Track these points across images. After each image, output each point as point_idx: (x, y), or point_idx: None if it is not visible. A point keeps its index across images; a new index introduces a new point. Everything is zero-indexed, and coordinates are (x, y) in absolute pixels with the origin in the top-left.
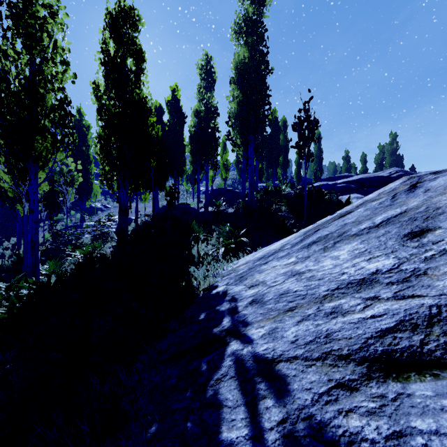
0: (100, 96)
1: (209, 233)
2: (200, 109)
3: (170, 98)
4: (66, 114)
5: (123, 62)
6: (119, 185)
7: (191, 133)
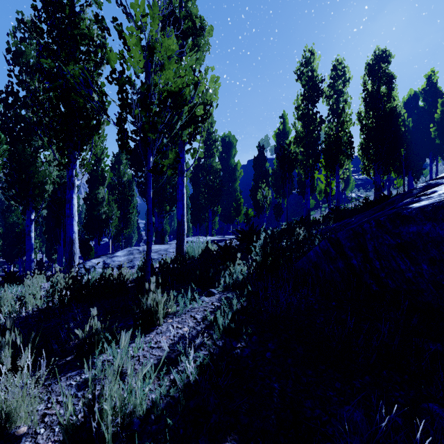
0: (361, 119)
1: None
2: None
3: (424, 86)
4: (351, 142)
5: (378, 93)
6: (374, 172)
7: (437, 121)
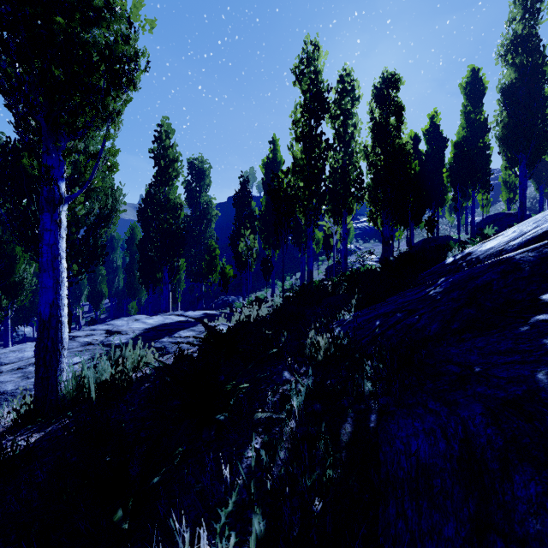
0: (368, 155)
1: (464, 249)
2: (464, 130)
3: (427, 127)
4: (362, 181)
5: (387, 124)
6: (382, 222)
7: (450, 165)
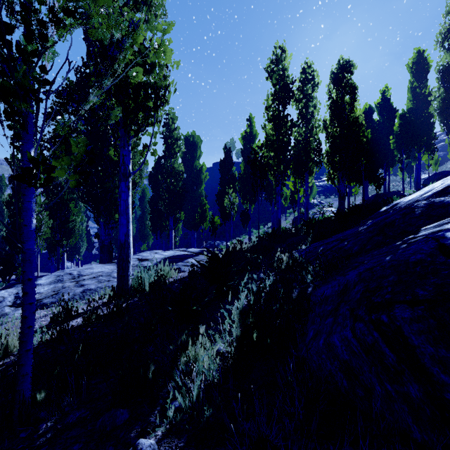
0: (326, 127)
1: None
2: (411, 103)
3: (379, 100)
4: (320, 149)
5: (343, 102)
6: (339, 181)
7: (396, 133)
